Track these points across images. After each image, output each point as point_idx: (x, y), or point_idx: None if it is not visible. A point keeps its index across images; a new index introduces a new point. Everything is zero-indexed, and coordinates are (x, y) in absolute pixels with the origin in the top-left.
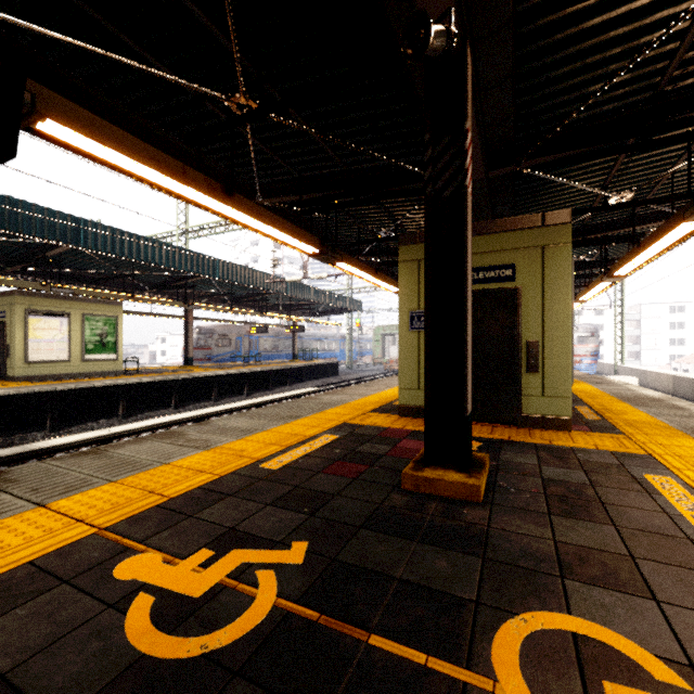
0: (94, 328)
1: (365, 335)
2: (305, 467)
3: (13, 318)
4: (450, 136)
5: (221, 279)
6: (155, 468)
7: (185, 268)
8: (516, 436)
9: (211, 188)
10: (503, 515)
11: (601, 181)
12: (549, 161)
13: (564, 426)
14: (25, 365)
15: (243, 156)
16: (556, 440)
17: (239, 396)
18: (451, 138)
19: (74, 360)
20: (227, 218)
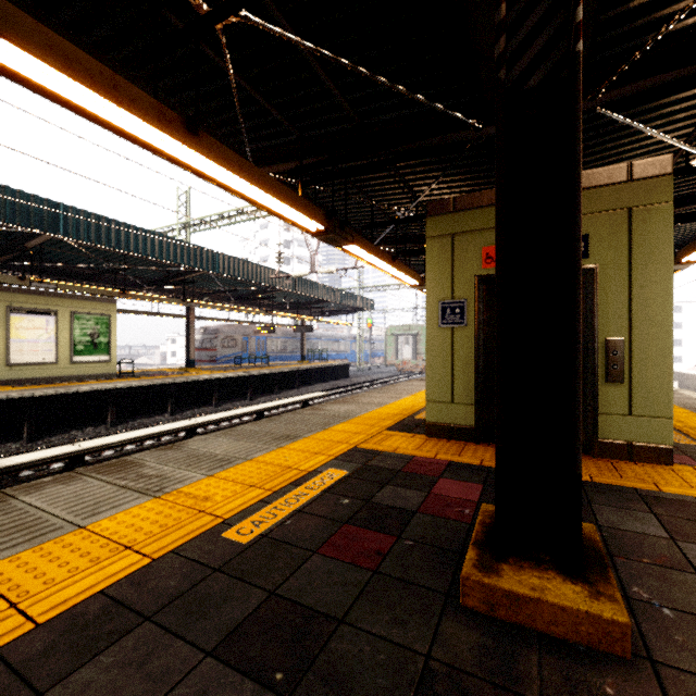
0: (85, 327)
1: (377, 336)
2: (293, 539)
3: None
4: None
5: (222, 274)
6: (58, 538)
7: (181, 261)
8: (599, 474)
9: (164, 117)
10: None
11: (681, 137)
12: (636, 92)
13: (662, 458)
14: (6, 368)
15: (229, 109)
16: (664, 483)
17: (242, 400)
18: None
19: (62, 362)
20: (196, 173)
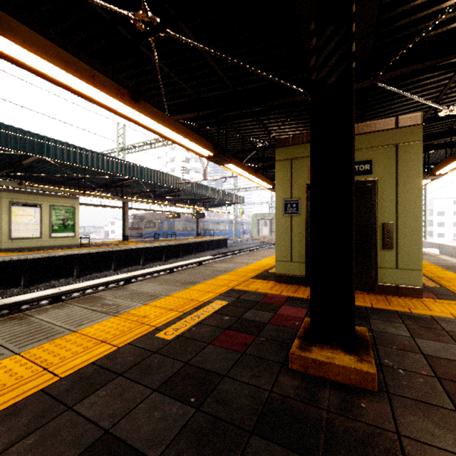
0: (59, 214)
1: (246, 220)
2: (197, 337)
3: (1, 207)
4: (334, 25)
5: (146, 180)
6: (62, 337)
7: (121, 172)
8: (377, 303)
9: (119, 93)
10: (408, 413)
11: (433, 98)
12: (401, 74)
13: (415, 294)
14: (9, 241)
15: (154, 81)
16: (414, 308)
17: (159, 262)
18: (335, 27)
19: (44, 237)
20: (136, 123)
